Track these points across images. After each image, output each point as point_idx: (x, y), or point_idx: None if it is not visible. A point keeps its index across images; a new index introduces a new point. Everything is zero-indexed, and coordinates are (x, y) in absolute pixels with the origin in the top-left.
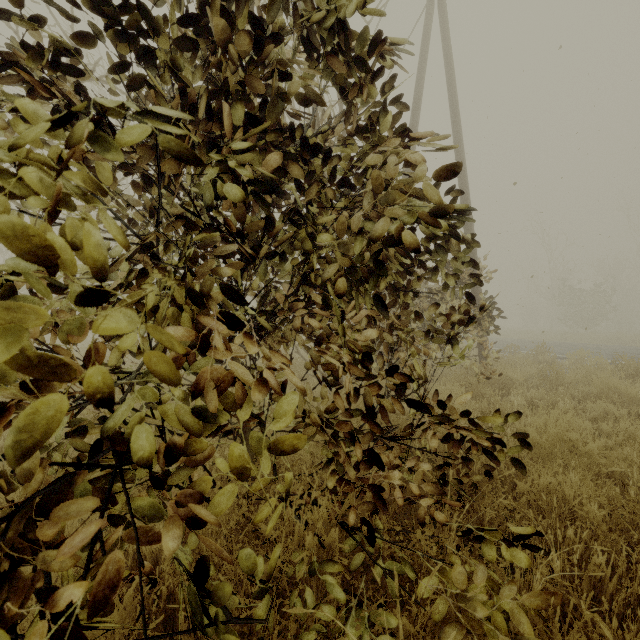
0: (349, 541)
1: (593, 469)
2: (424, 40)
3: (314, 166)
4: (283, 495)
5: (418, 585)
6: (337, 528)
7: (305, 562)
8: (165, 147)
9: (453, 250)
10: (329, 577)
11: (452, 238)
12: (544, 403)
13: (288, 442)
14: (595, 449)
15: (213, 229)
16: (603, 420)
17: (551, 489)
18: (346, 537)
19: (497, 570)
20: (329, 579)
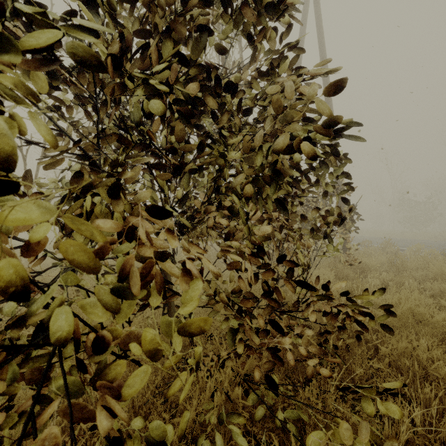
0: (250, 396)
1: (438, 336)
2: (303, 20)
3: (222, 98)
4: (195, 367)
5: (306, 434)
6: (240, 388)
7: (214, 417)
8: (76, 48)
9: (330, 167)
10: (234, 429)
11: (330, 157)
12: (393, 283)
13: (197, 325)
14: (440, 321)
15: (140, 145)
16: (439, 296)
17: (407, 352)
18: (247, 389)
19: (368, 419)
20: (234, 431)
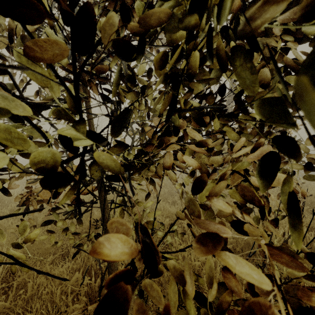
0: None
1: None
2: None
3: None
4: None
5: None
6: None
7: None
8: None
9: None
10: None
11: None
12: None
13: None
14: None
15: None
16: None
17: None
18: None
19: None
20: None
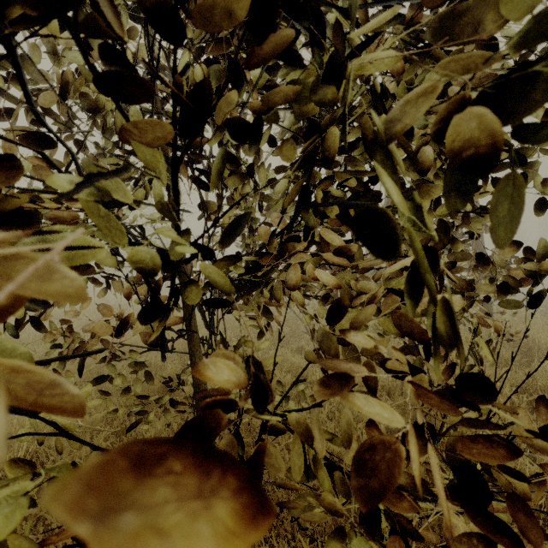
0: None
1: None
2: None
3: None
4: None
5: None
6: None
7: None
8: None
9: None
10: None
11: None
12: None
13: None
14: None
15: None
16: None
17: None
18: None
19: None
20: None
